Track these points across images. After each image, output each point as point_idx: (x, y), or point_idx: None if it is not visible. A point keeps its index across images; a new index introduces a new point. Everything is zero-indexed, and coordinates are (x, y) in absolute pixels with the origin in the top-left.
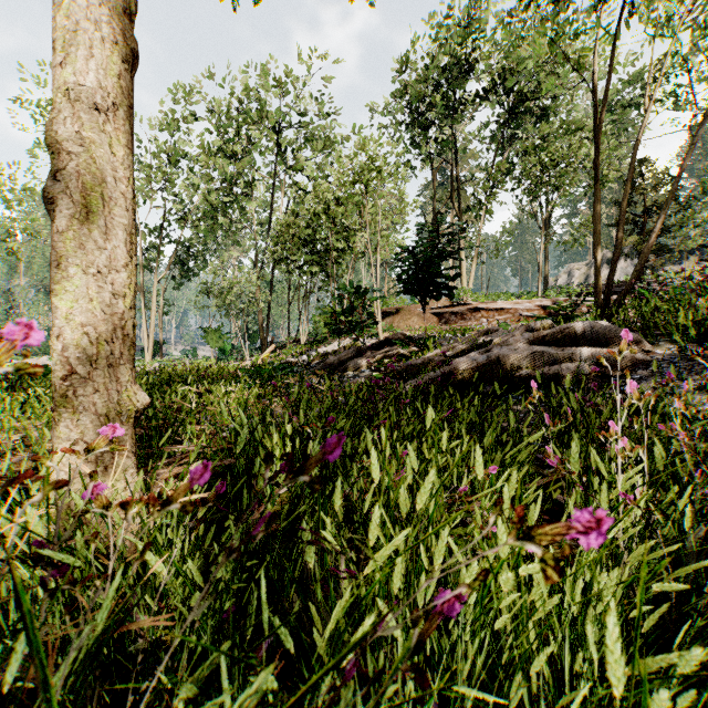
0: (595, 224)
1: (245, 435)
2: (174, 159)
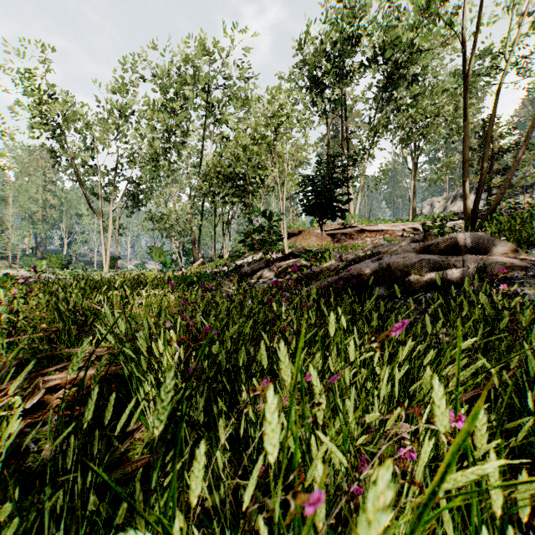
0: (465, 155)
1: (82, 352)
2: (125, 114)
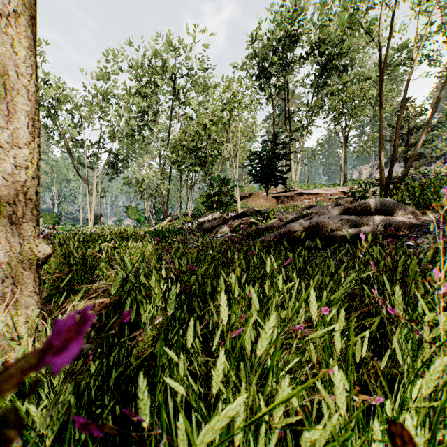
0: (380, 135)
1: (119, 279)
2: (107, 98)
